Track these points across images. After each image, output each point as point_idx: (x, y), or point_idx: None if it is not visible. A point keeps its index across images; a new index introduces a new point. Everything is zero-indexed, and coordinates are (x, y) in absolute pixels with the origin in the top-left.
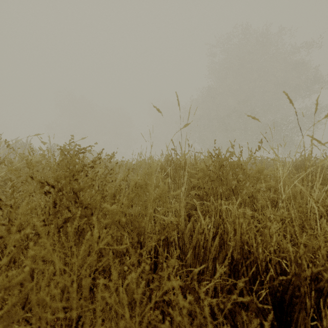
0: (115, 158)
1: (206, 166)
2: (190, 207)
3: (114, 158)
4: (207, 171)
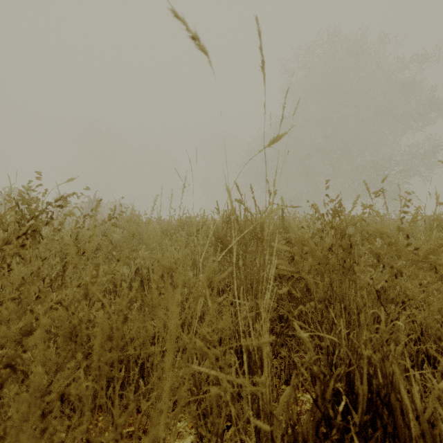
0: (146, 214)
1: (320, 239)
2: (273, 317)
3: (144, 214)
4: (315, 248)
